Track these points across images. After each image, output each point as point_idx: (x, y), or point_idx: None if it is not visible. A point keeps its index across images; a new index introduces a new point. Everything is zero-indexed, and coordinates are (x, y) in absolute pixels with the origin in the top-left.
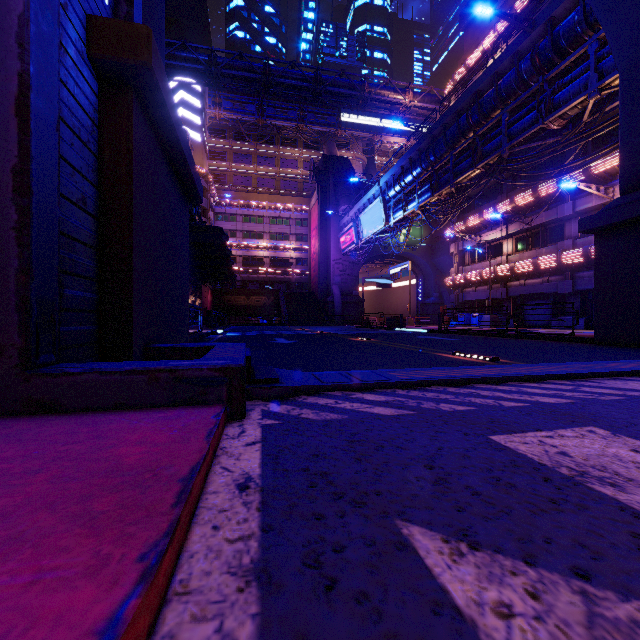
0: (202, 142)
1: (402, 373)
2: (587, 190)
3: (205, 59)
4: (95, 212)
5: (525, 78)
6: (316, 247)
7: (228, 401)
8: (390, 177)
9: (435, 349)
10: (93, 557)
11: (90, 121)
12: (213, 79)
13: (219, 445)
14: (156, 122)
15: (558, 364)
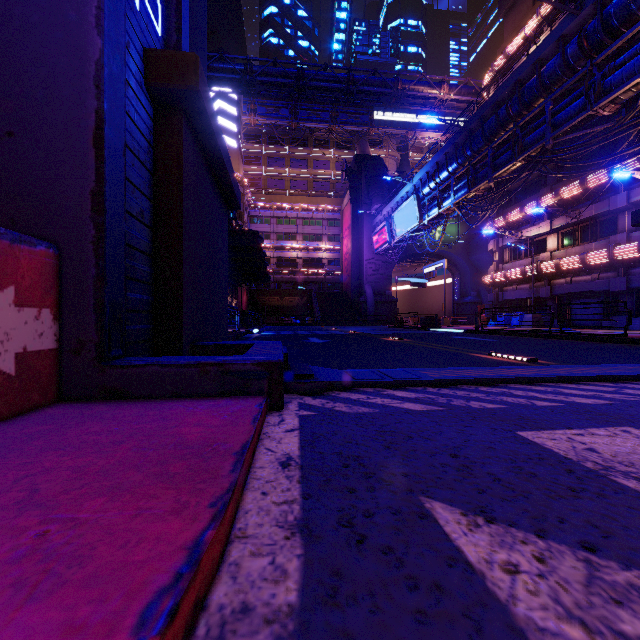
0: (238, 148)
1: (433, 372)
2: None
3: (241, 68)
4: (150, 223)
5: (571, 63)
6: (348, 247)
7: (268, 393)
8: (424, 174)
9: (470, 349)
10: (176, 502)
11: (147, 143)
12: (249, 87)
13: (262, 431)
14: (201, 138)
15: (602, 366)
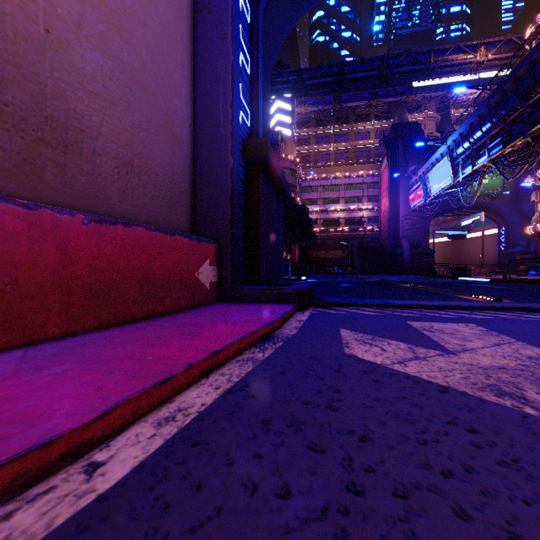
0: (292, 136)
1: (400, 301)
2: None
3: (294, 78)
4: (245, 223)
5: None
6: (386, 206)
7: (298, 303)
8: (458, 135)
9: (463, 293)
10: (267, 317)
11: (244, 185)
12: (299, 91)
13: (294, 315)
14: (268, 172)
15: None
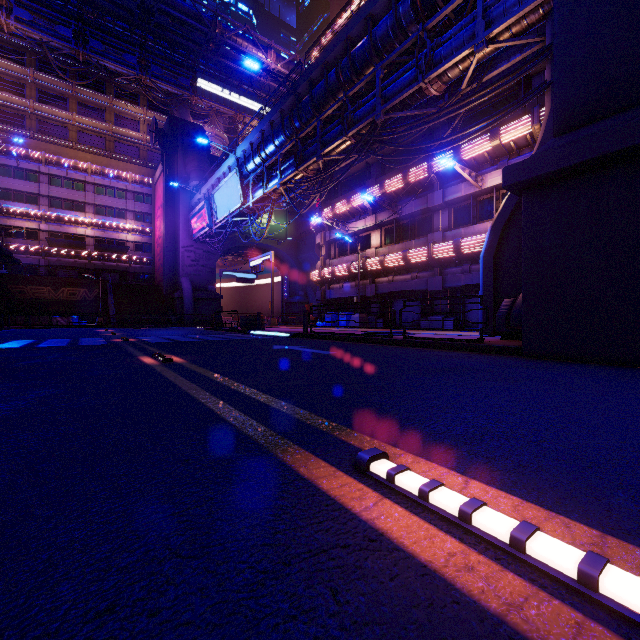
0: None
1: None
2: (462, 173)
3: None
4: None
5: (403, 24)
6: (162, 230)
7: None
8: (248, 145)
9: (293, 405)
10: None
11: None
12: None
13: None
14: None
15: None
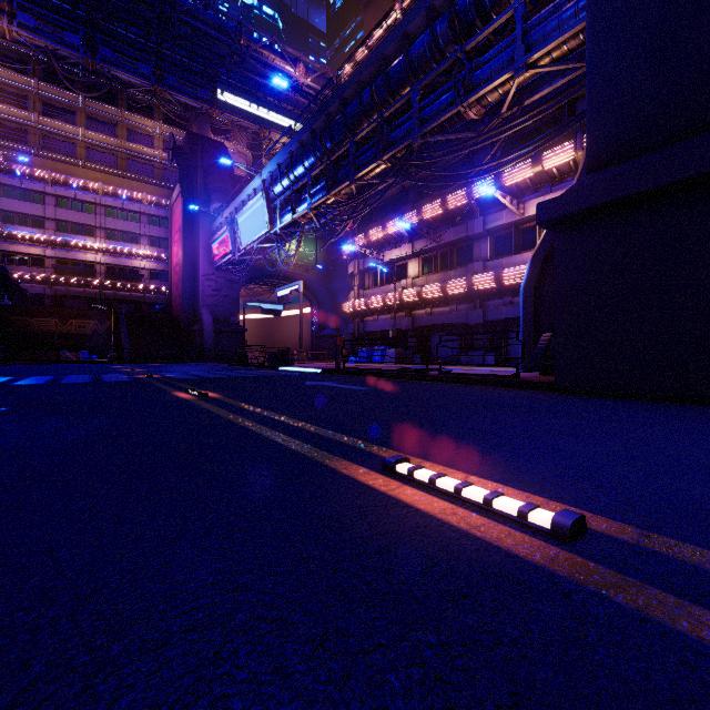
0: None
1: None
2: (502, 201)
3: None
4: None
5: (441, 44)
6: (179, 256)
7: None
8: (276, 166)
9: (332, 431)
10: None
11: None
12: None
13: None
14: None
15: None
